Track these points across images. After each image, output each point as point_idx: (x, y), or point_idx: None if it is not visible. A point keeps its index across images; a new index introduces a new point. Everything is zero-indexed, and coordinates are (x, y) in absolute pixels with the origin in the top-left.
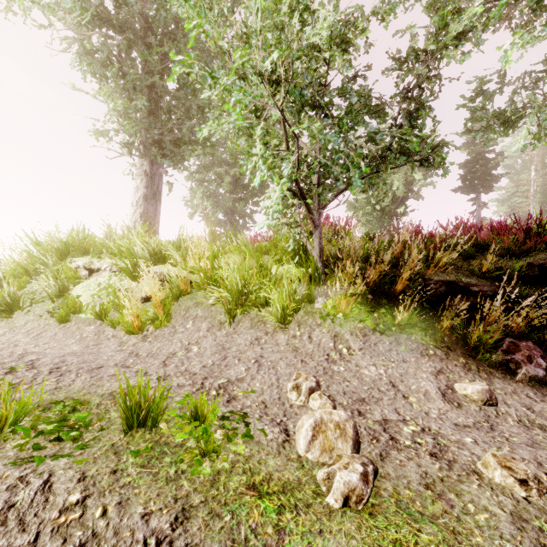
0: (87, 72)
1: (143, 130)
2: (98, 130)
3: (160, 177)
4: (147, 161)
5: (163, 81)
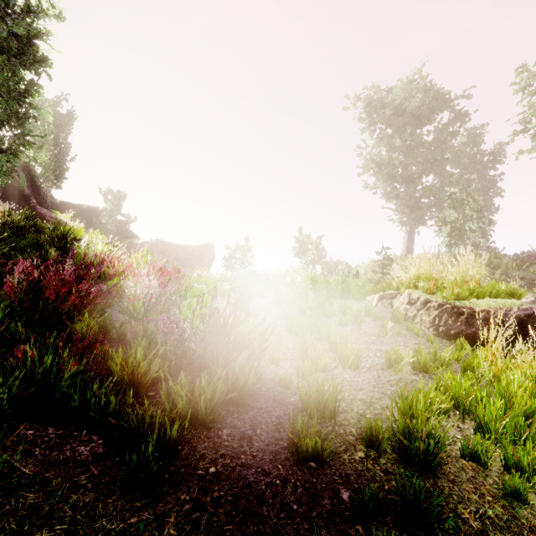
0: (387, 201)
1: (407, 217)
2: (391, 220)
3: (413, 231)
4: (408, 227)
5: (415, 199)
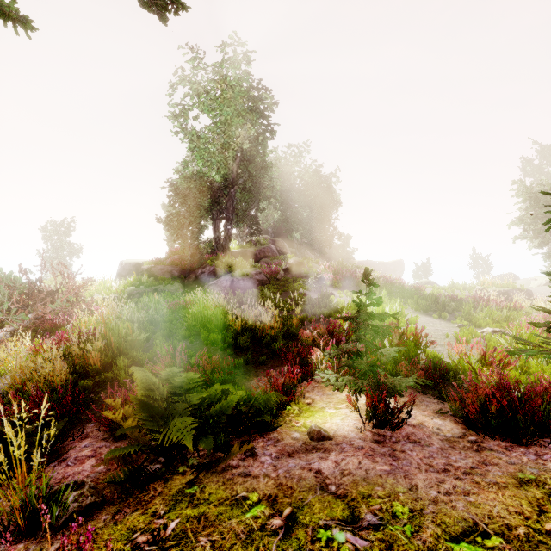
0: None
1: None
2: None
3: None
4: None
5: None
